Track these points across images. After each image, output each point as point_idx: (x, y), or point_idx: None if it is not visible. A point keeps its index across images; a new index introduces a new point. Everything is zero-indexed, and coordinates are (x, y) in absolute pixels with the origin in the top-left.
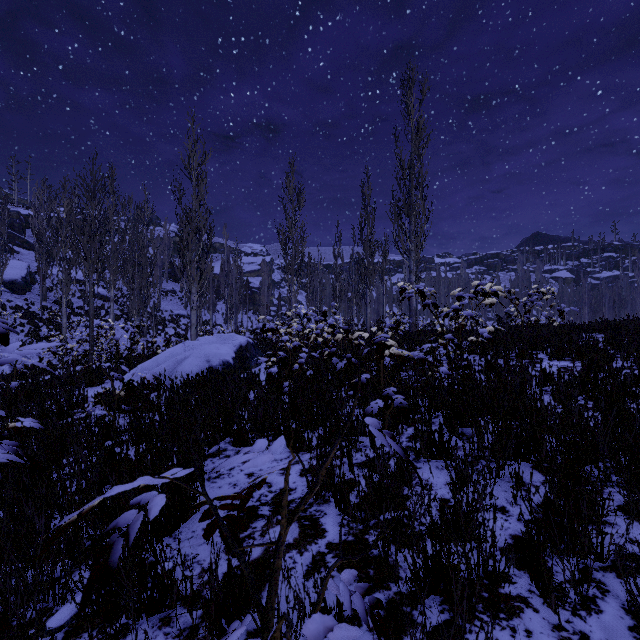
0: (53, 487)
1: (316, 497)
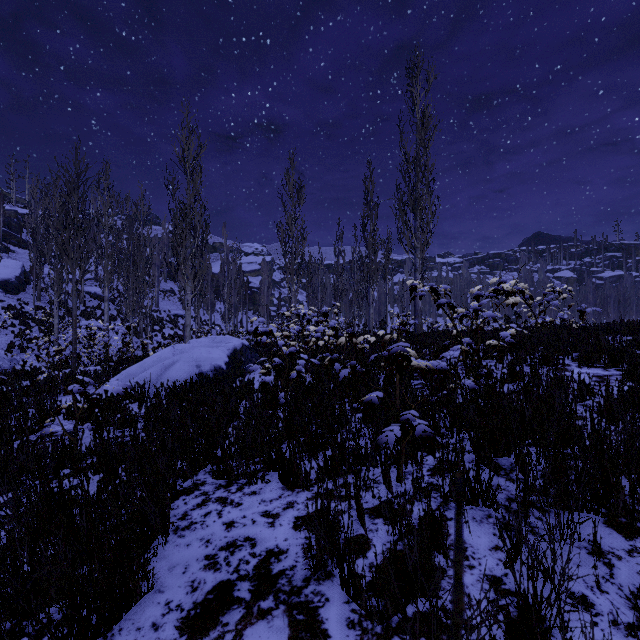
0: None
1: (314, 569)
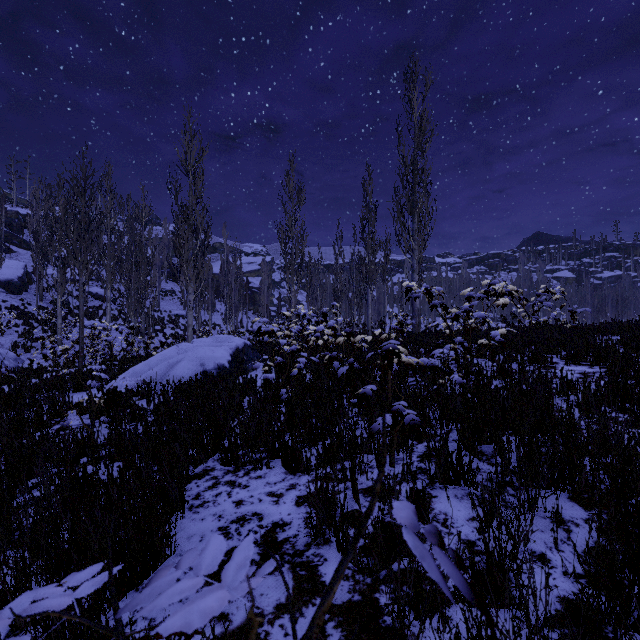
0: (4, 522)
1: (314, 536)
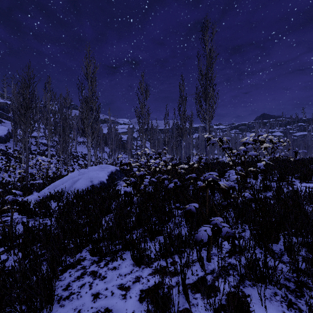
0: None
1: None
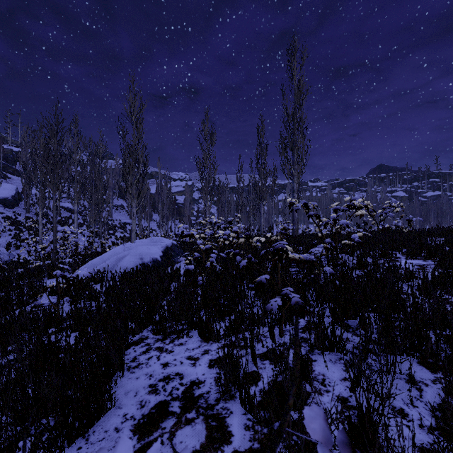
0: None
1: (223, 393)
